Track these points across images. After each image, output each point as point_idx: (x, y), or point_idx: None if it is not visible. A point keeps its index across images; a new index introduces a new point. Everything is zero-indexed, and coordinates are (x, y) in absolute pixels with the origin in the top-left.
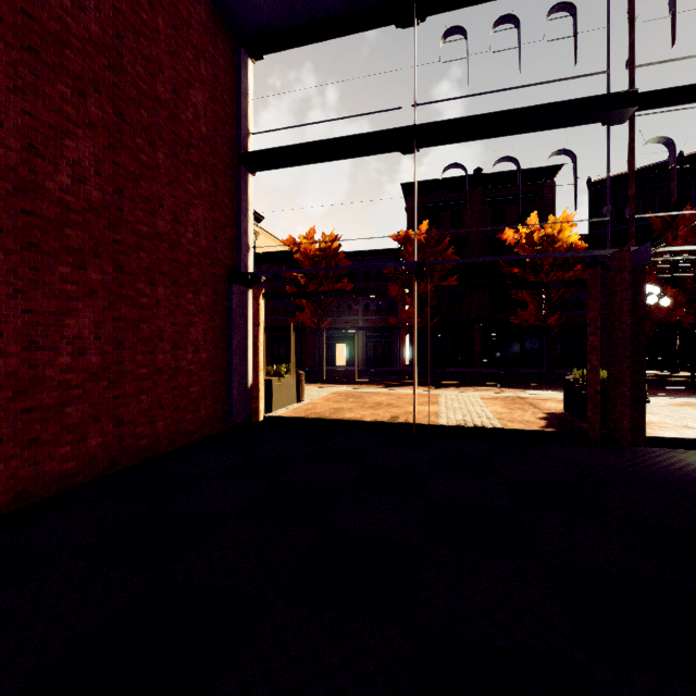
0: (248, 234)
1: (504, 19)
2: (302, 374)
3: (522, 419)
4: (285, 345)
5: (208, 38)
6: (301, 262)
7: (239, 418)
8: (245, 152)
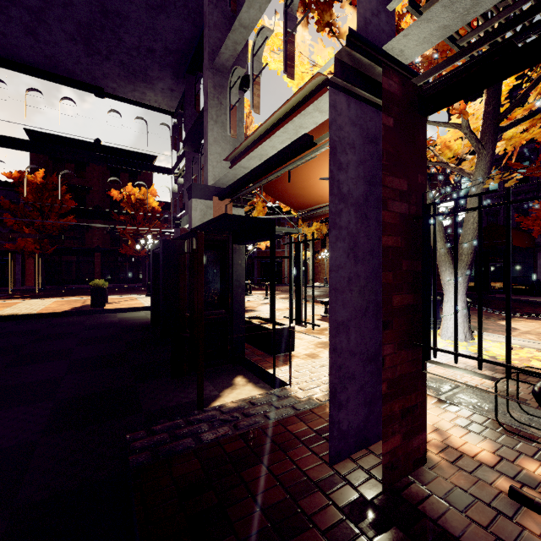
0: None
1: (35, 89)
2: None
3: (60, 308)
4: None
5: None
6: None
7: None
8: None
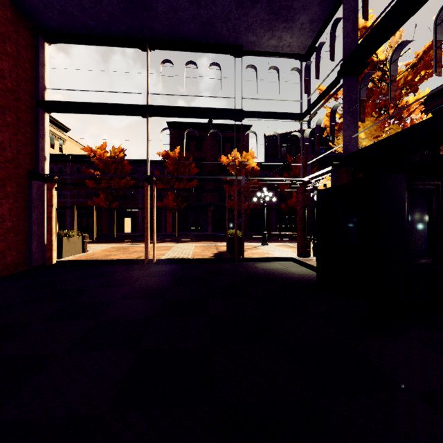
0: (45, 150)
1: (191, 62)
2: (87, 236)
3: (205, 254)
4: (86, 219)
5: (12, 28)
6: (97, 164)
7: (38, 262)
8: (42, 100)
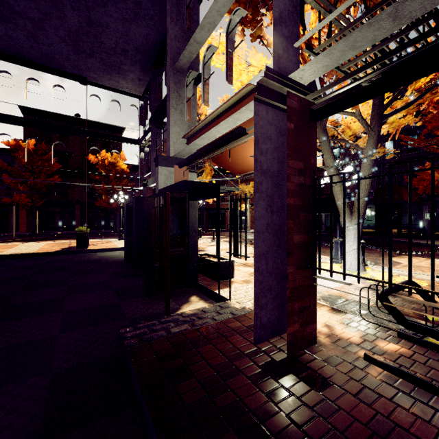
0: None
1: (33, 79)
2: None
3: (52, 249)
4: None
5: None
6: None
7: None
8: None
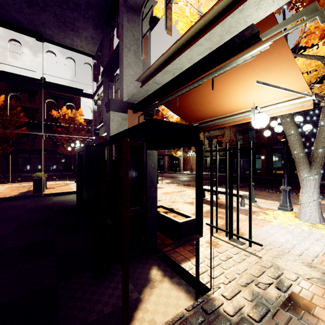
0: None
1: None
2: None
3: (10, 194)
4: None
5: None
6: None
7: None
8: None
